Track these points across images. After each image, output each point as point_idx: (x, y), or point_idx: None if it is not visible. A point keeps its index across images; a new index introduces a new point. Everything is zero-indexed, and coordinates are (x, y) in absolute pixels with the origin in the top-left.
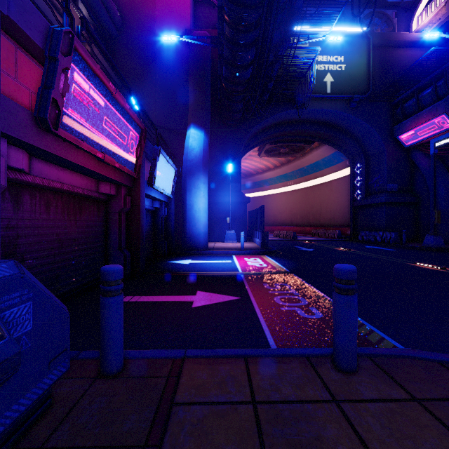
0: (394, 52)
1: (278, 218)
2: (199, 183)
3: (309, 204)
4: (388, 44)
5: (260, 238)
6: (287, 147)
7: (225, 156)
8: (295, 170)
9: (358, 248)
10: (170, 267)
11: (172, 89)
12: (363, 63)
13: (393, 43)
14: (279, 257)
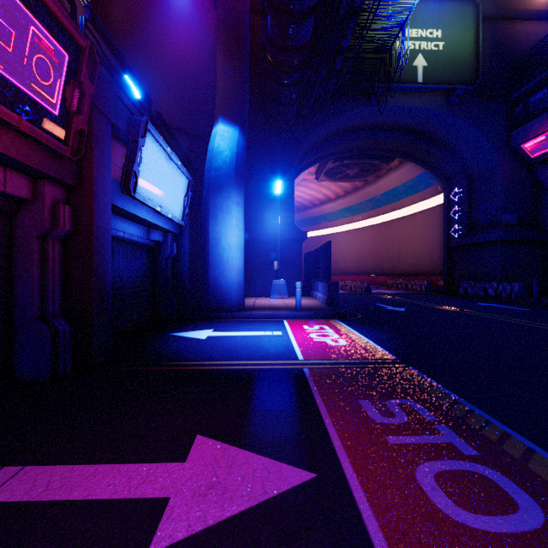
0: (512, 27)
1: (341, 265)
2: (230, 204)
3: (383, 246)
4: (503, 15)
5: (325, 291)
6: (357, 167)
7: (271, 173)
8: (364, 200)
9: (469, 306)
10: (167, 348)
11: (193, 74)
12: (468, 40)
13: (511, 13)
14: (360, 323)
